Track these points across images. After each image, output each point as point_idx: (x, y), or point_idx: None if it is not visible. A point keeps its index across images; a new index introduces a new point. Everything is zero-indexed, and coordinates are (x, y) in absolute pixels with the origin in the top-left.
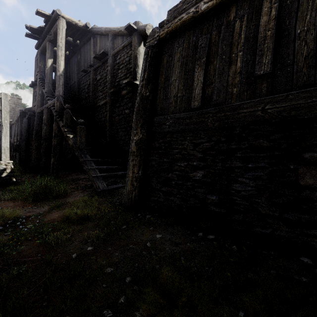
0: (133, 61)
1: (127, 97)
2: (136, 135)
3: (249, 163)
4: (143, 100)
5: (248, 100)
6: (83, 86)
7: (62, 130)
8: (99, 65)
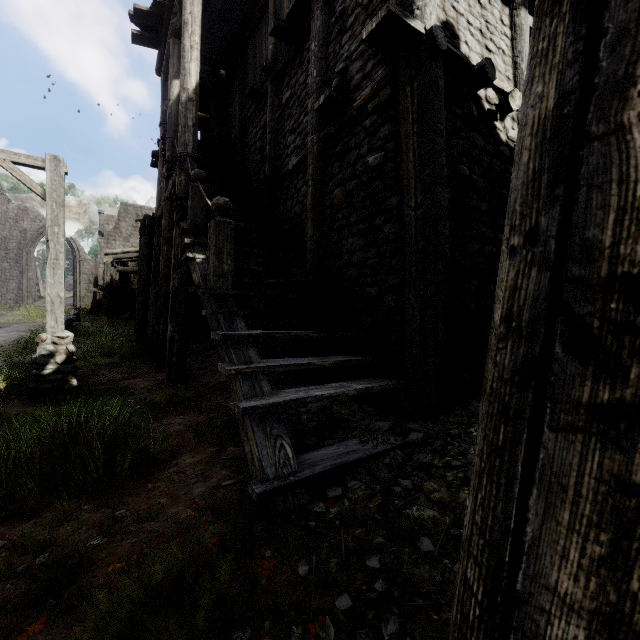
0: None
1: (373, 108)
2: None
3: None
4: None
5: None
6: (253, 137)
7: None
8: (287, 59)
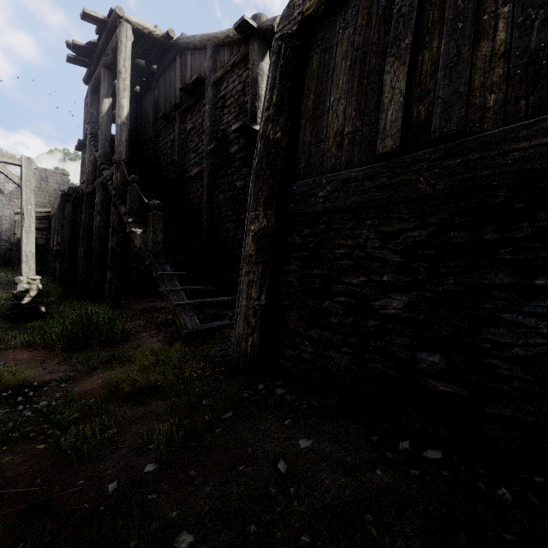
0: (250, 88)
1: (240, 158)
2: (255, 221)
3: (535, 277)
4: (269, 149)
5: (533, 117)
6: (164, 144)
7: (124, 220)
8: (190, 104)
